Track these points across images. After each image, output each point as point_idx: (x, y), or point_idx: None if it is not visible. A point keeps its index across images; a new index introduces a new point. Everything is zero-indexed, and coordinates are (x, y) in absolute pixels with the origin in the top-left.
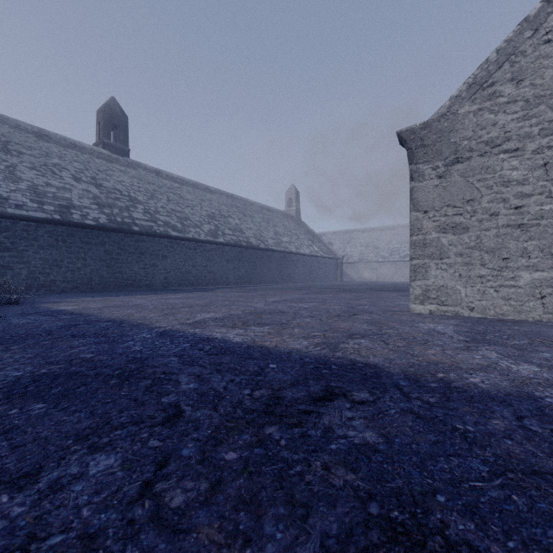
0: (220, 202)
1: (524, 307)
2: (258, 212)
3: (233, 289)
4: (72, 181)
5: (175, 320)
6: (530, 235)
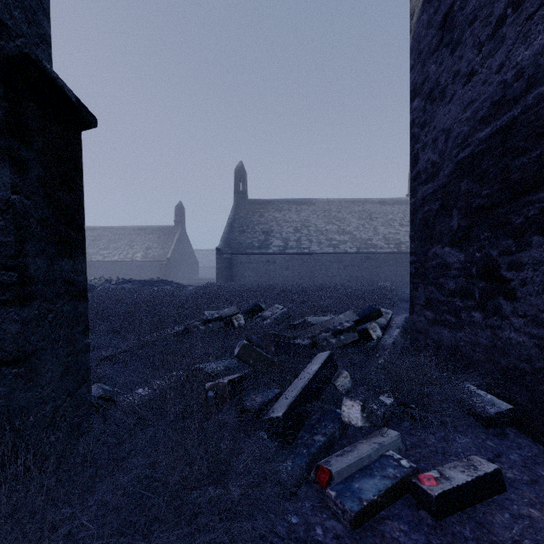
0: None
1: None
2: None
3: None
4: (399, 227)
5: None
6: None
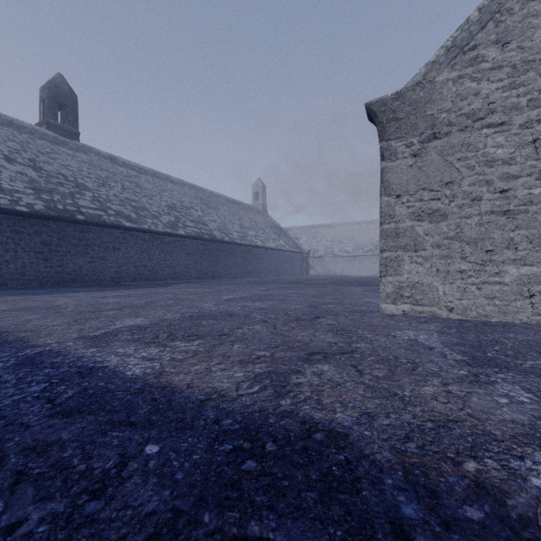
0: (183, 193)
1: (510, 307)
2: (223, 205)
3: (191, 285)
4: (3, 162)
5: (77, 332)
6: (518, 223)
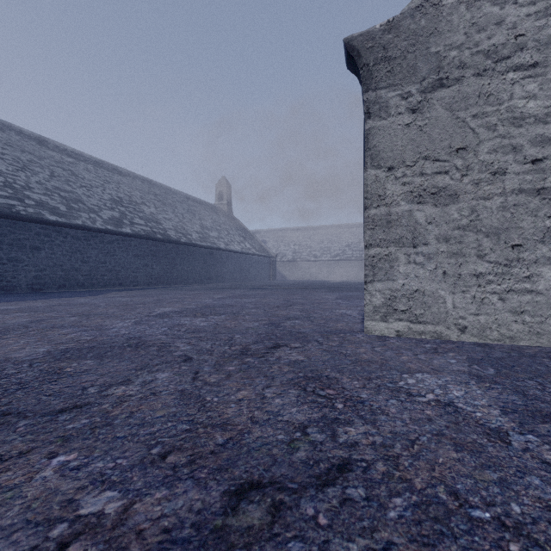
0: (133, 187)
1: (545, 325)
2: (182, 203)
3: (133, 292)
4: None
5: None
6: None
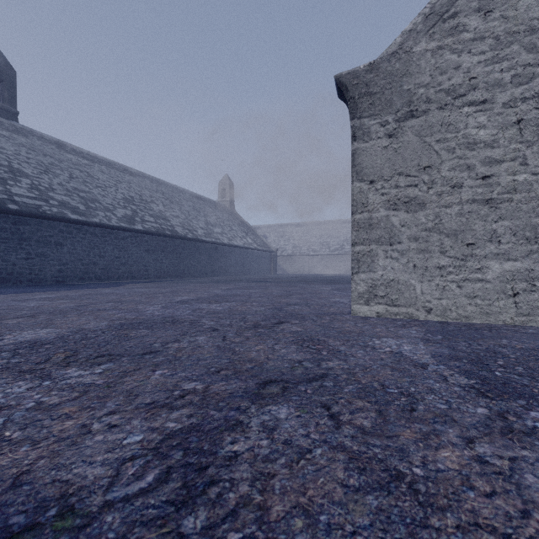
0: (142, 186)
1: (492, 307)
2: (188, 200)
3: (147, 284)
4: None
5: None
6: (501, 213)
